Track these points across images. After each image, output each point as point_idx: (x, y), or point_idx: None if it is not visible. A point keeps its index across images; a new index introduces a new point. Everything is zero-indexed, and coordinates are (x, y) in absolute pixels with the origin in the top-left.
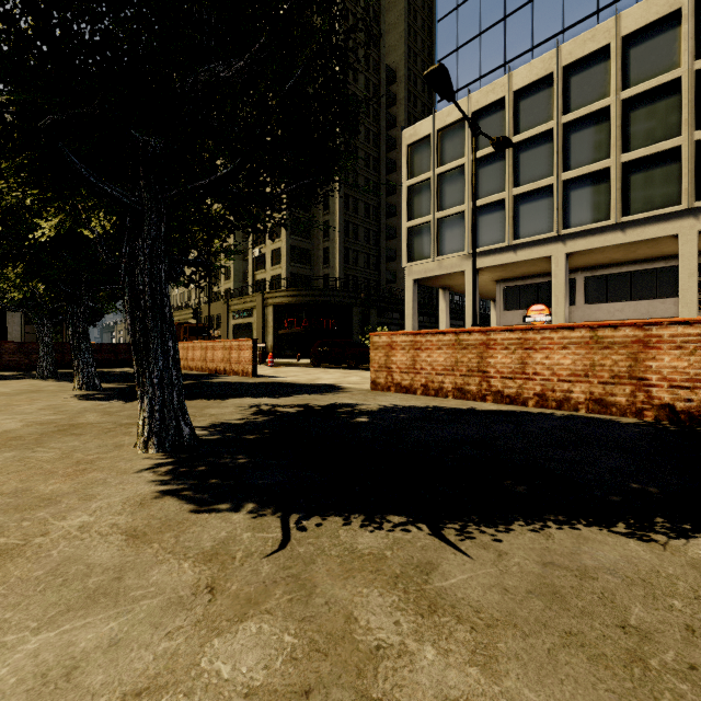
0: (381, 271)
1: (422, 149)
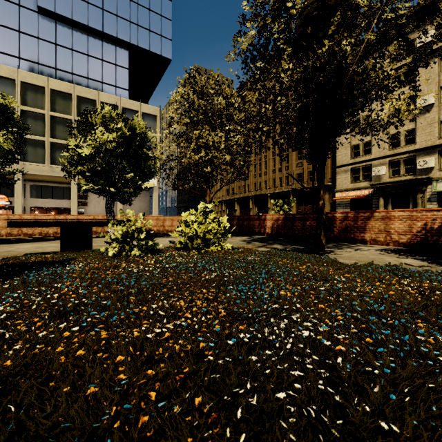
0: None
1: None
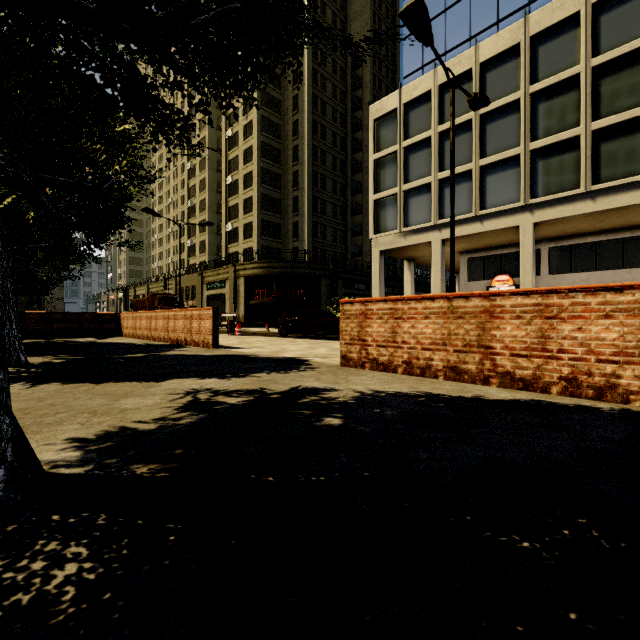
0: (348, 244)
1: (388, 123)
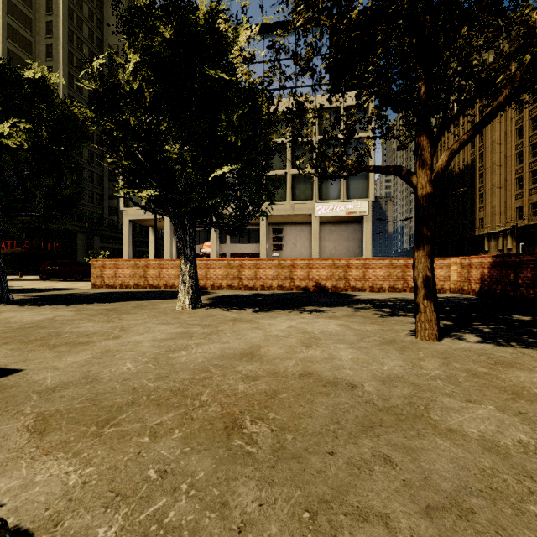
0: (105, 206)
1: None
